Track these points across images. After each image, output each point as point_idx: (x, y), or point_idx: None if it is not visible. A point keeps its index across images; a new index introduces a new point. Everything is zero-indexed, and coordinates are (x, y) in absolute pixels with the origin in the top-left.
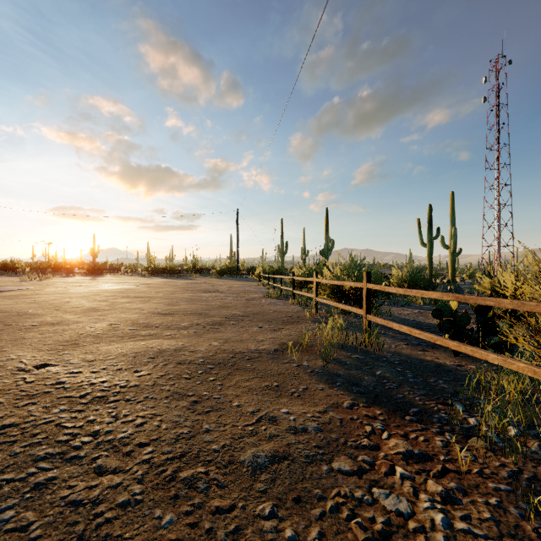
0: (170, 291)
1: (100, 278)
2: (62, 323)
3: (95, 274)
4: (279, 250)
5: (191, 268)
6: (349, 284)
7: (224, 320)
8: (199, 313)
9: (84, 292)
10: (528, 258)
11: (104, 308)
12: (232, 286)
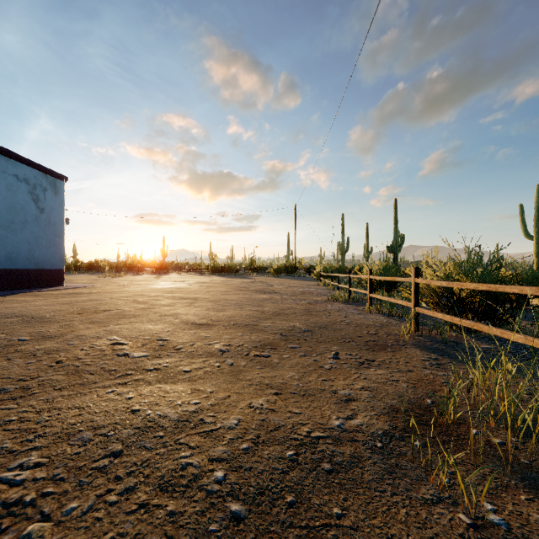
0: (221, 291)
1: (164, 276)
2: (60, 337)
3: (161, 272)
4: (339, 247)
5: (248, 267)
6: (517, 290)
7: (278, 339)
8: (245, 324)
9: (134, 291)
10: None
11: (134, 312)
12: (289, 285)
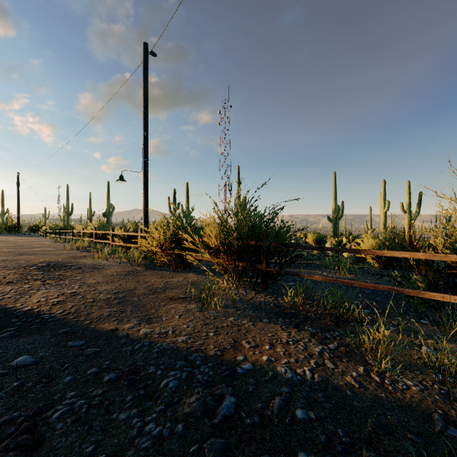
0: None
1: None
2: None
3: None
4: (65, 211)
5: None
6: (91, 231)
7: (36, 247)
8: (19, 246)
9: None
10: (155, 224)
11: None
12: (21, 239)
